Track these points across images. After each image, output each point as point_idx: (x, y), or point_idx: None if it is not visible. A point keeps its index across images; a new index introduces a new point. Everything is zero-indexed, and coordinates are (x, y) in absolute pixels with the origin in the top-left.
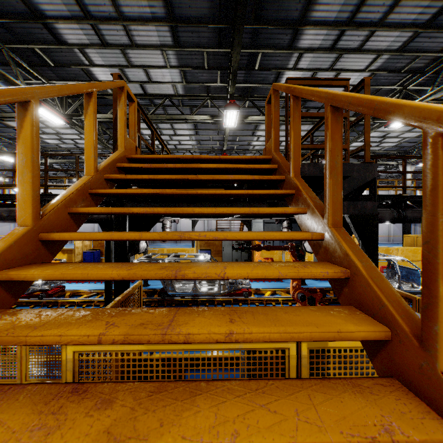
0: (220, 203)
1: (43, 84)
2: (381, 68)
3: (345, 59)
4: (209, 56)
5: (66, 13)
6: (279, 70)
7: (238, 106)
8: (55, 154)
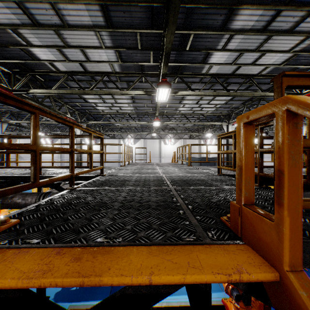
0: None
1: None
2: (304, 49)
3: (272, 41)
4: (142, 37)
5: None
6: (208, 51)
7: (170, 84)
8: None
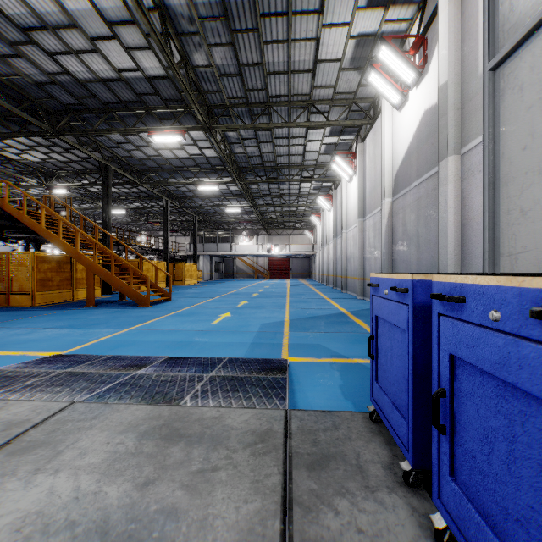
0: None
1: None
2: (50, 162)
3: (34, 151)
4: None
5: None
6: None
7: None
8: None
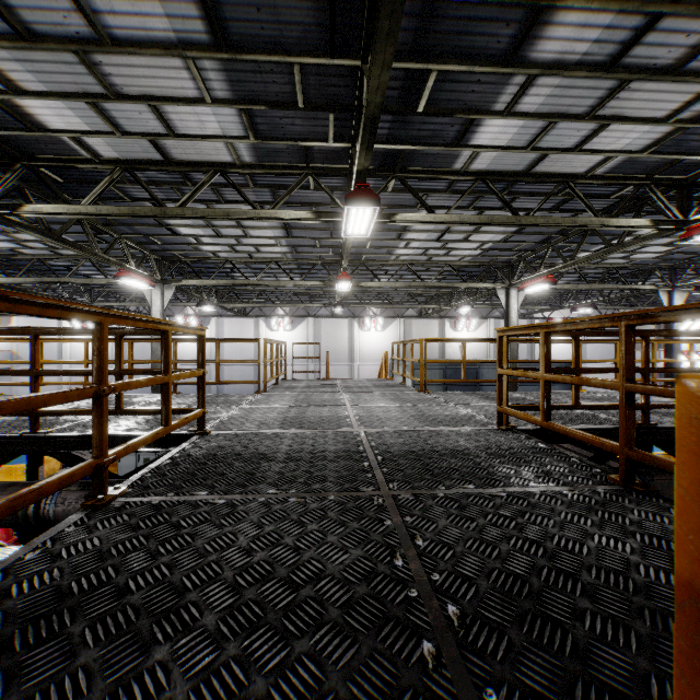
0: None
1: None
2: None
3: (629, 94)
4: (307, 76)
5: None
6: (472, 116)
7: (376, 196)
8: None
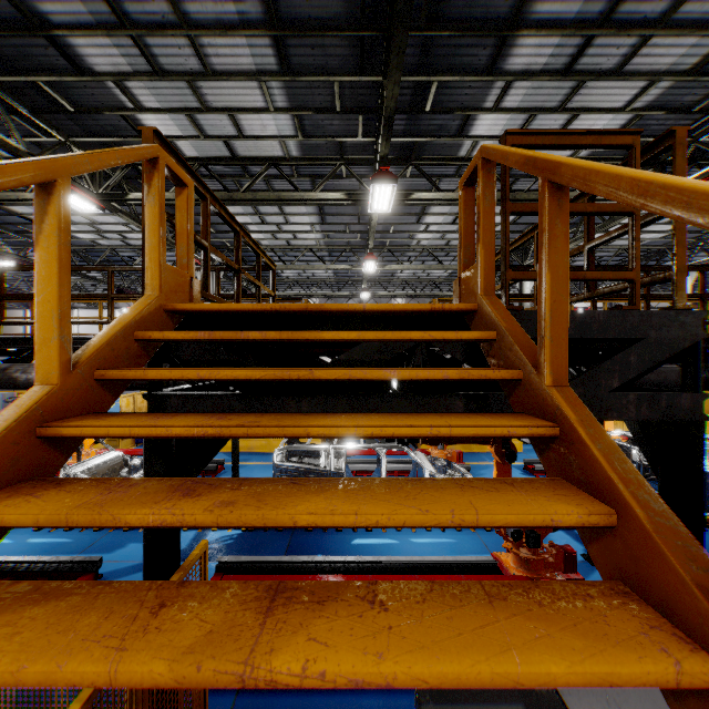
0: (365, 398)
1: (58, 143)
2: (653, 106)
3: (588, 91)
4: (343, 89)
5: (87, 17)
6: (468, 113)
7: (395, 177)
8: (73, 268)
